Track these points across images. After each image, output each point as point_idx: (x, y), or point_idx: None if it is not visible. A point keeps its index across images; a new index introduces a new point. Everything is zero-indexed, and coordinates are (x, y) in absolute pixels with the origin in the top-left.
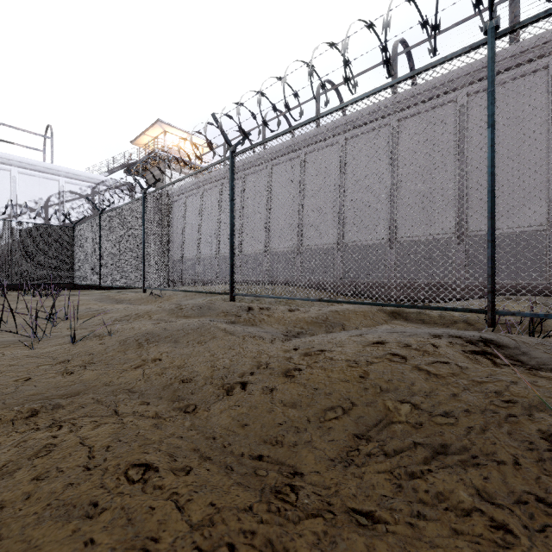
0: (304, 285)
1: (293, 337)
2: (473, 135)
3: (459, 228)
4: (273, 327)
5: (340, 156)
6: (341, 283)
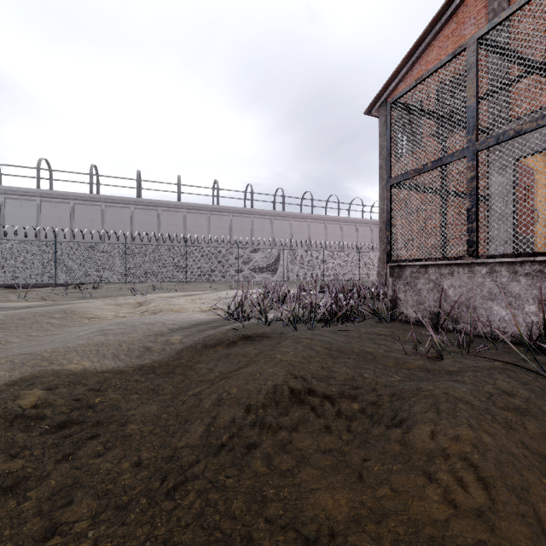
0: None
1: None
2: (76, 221)
3: None
4: None
5: (0, 207)
6: None
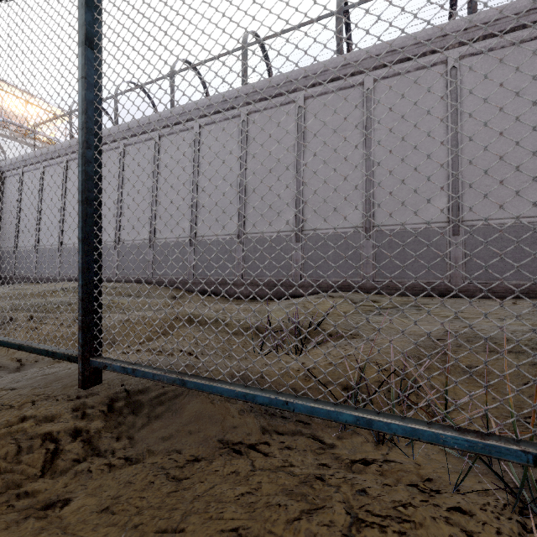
0: (157, 283)
1: (0, 372)
2: (309, 137)
3: (297, 227)
4: (8, 352)
5: (194, 143)
6: (193, 280)
